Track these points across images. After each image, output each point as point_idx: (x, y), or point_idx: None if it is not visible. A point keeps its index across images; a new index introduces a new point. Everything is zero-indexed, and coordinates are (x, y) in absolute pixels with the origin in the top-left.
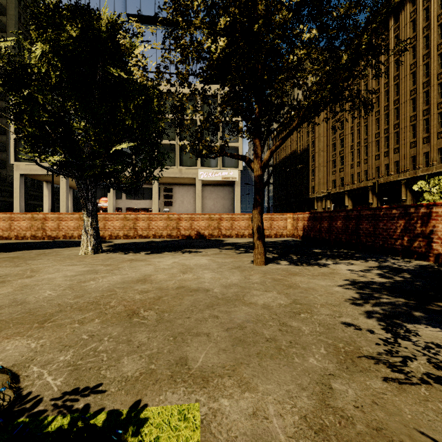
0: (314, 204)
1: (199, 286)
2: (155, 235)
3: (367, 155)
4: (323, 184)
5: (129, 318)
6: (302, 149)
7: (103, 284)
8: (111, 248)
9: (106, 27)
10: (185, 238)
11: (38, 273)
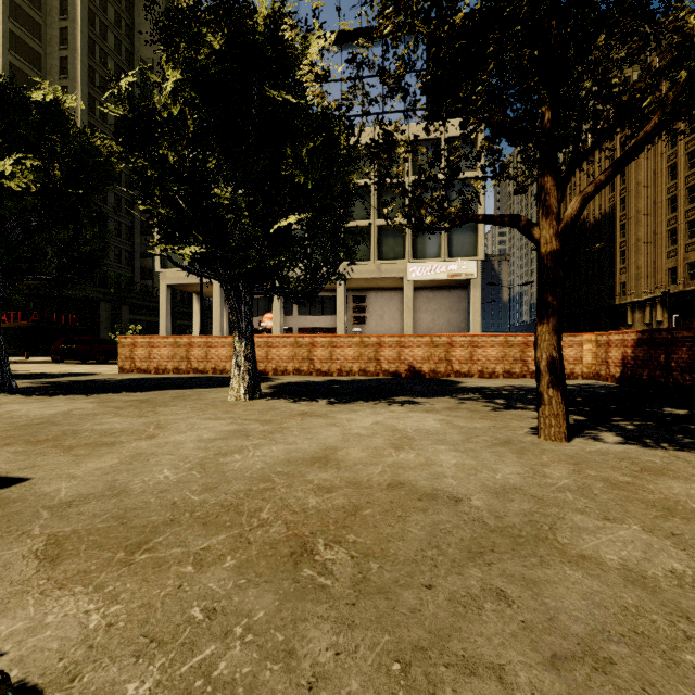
0: (626, 315)
1: (435, 487)
2: (340, 371)
3: None
4: (646, 278)
5: (293, 565)
6: (600, 215)
7: (254, 462)
8: (274, 391)
9: (263, 25)
10: (389, 376)
11: (164, 430)
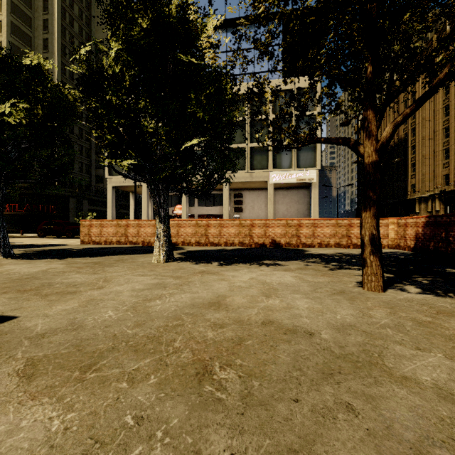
0: (415, 206)
1: (295, 324)
2: (226, 243)
3: None
4: (428, 181)
5: (198, 383)
6: (397, 140)
7: (170, 305)
8: (183, 257)
9: (176, 11)
10: (258, 247)
11: (109, 283)
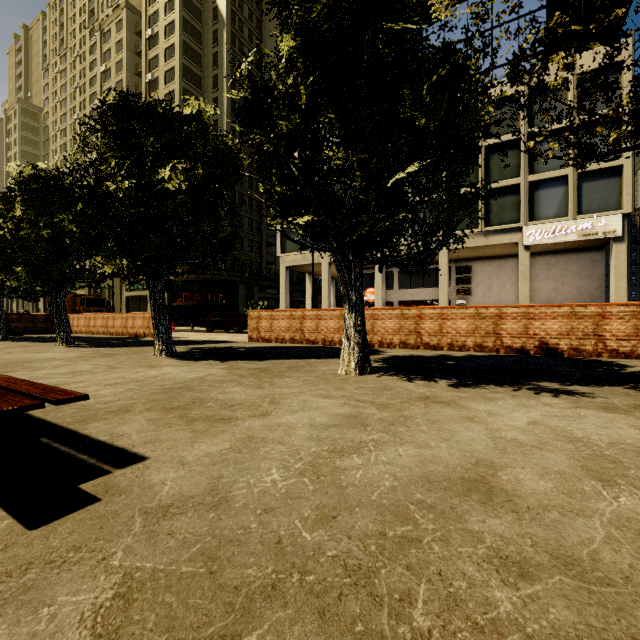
0: None
1: None
2: (451, 345)
3: None
4: None
5: None
6: None
7: (380, 473)
8: (384, 366)
9: None
10: (512, 353)
11: (277, 407)
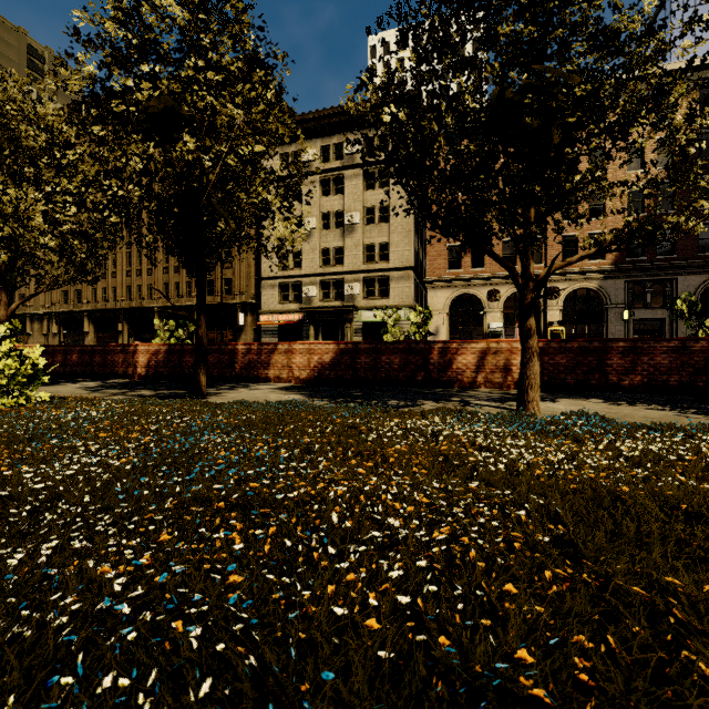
0: (26, 325)
1: None
2: None
3: (116, 266)
4: (45, 294)
5: None
6: None
7: None
8: None
9: None
10: None
11: None
